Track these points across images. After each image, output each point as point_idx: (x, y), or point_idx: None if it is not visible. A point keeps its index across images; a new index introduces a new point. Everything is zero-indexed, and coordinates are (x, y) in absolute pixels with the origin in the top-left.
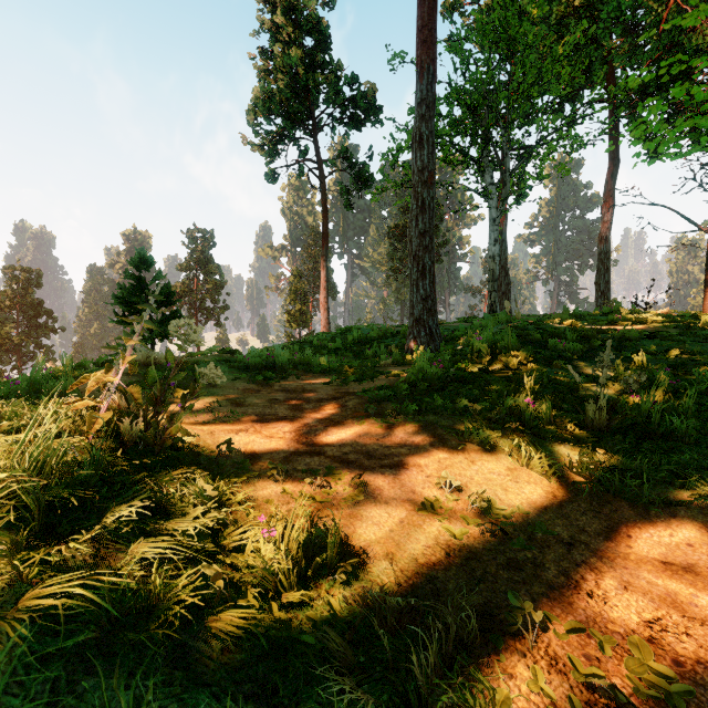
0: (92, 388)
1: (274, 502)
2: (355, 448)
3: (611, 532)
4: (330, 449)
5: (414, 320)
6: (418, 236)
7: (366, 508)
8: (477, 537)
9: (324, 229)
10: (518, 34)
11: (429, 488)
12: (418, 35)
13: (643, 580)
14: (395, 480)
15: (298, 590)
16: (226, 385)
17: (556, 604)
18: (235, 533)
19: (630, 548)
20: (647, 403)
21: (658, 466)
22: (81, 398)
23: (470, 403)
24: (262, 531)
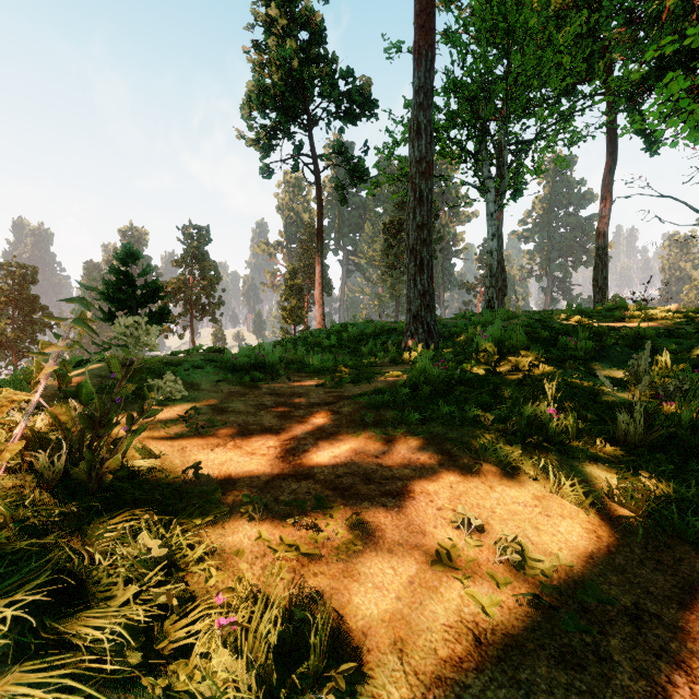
0: (5, 408)
1: (246, 555)
2: (350, 469)
3: (684, 595)
4: (320, 470)
5: (411, 316)
6: (416, 229)
7: (365, 560)
8: (512, 606)
9: (319, 224)
10: (518, 23)
11: (443, 527)
12: (416, 20)
13: None
14: (400, 515)
15: None
16: (209, 388)
17: None
18: (178, 624)
19: None
20: (689, 413)
21: None
22: None
23: (482, 411)
24: (218, 620)
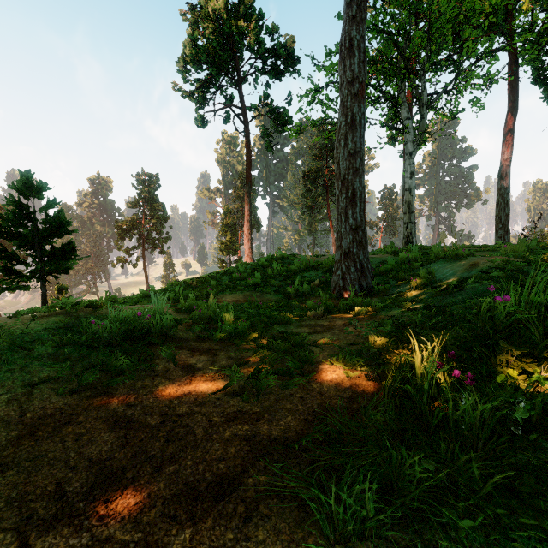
0: None
1: None
2: None
3: None
4: None
5: (342, 253)
6: (347, 157)
7: None
8: None
9: (248, 168)
10: None
11: None
12: None
13: None
14: None
15: None
16: (1, 406)
17: None
18: None
19: None
20: None
21: None
22: None
23: None
24: None
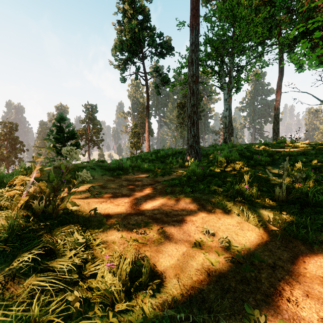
0: (19, 183)
1: (116, 243)
2: (160, 211)
3: (294, 259)
4: (147, 212)
5: (189, 146)
6: (191, 106)
7: (165, 246)
8: (224, 263)
9: (147, 104)
10: (237, 13)
11: (198, 233)
12: (191, 12)
13: (316, 290)
14: (180, 229)
15: (125, 300)
16: (98, 178)
17: (271, 307)
18: (91, 265)
19: (305, 269)
20: (305, 188)
21: (314, 221)
22: (14, 188)
23: (217, 187)
24: (107, 264)
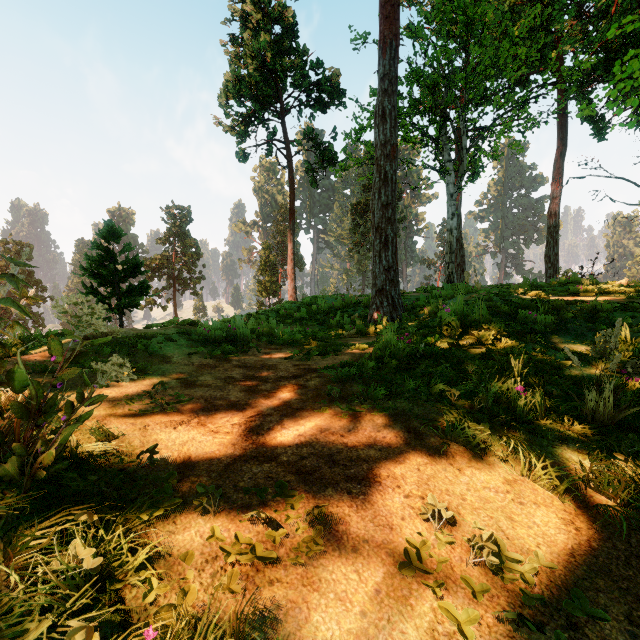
0: None
1: (195, 558)
2: (315, 449)
3: None
4: (284, 451)
5: (377, 290)
6: (381, 208)
7: (327, 562)
8: (492, 623)
9: (291, 205)
10: (476, 15)
11: (411, 518)
12: (381, 11)
13: None
14: (365, 504)
15: None
16: (180, 360)
17: None
18: None
19: None
20: None
21: None
22: None
23: (447, 387)
24: None
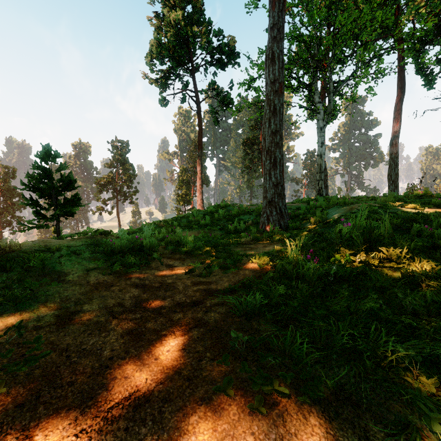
0: None
1: None
2: None
3: None
4: None
5: (267, 202)
6: (271, 134)
7: None
8: None
9: (199, 138)
10: None
11: None
12: None
13: None
14: None
15: None
16: (76, 278)
17: None
18: None
19: None
20: None
21: None
22: None
23: (400, 347)
24: None
